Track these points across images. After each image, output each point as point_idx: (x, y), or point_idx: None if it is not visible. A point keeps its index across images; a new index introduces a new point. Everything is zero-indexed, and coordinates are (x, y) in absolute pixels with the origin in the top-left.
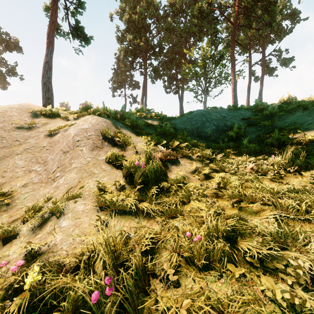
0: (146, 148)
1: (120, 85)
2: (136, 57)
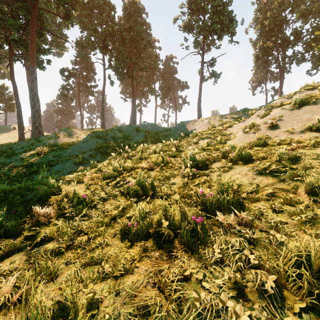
0: (212, 123)
1: (260, 83)
2: (269, 56)
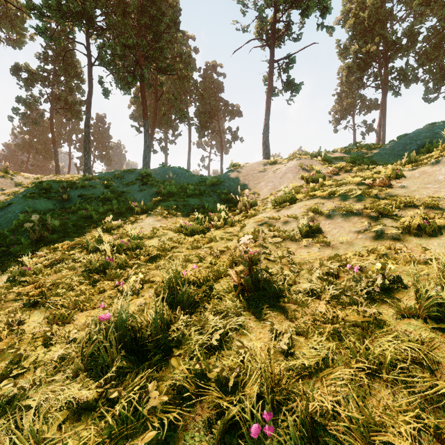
0: (316, 168)
1: (346, 113)
2: (367, 69)
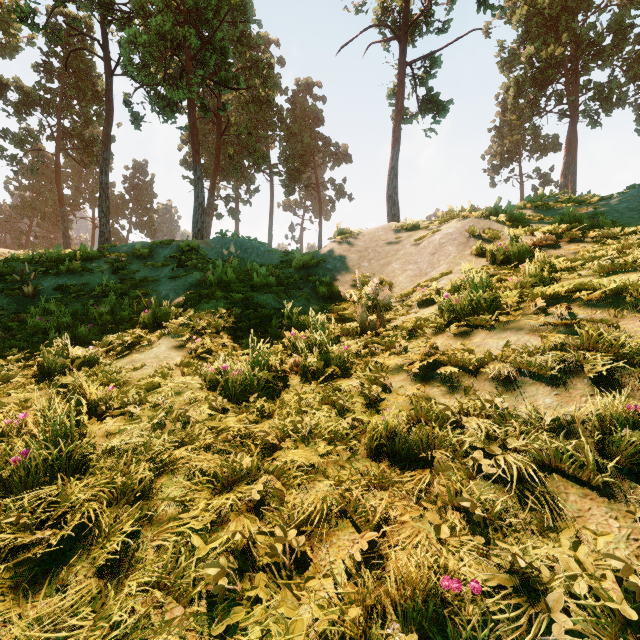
0: (512, 233)
1: (509, 158)
2: (546, 85)
